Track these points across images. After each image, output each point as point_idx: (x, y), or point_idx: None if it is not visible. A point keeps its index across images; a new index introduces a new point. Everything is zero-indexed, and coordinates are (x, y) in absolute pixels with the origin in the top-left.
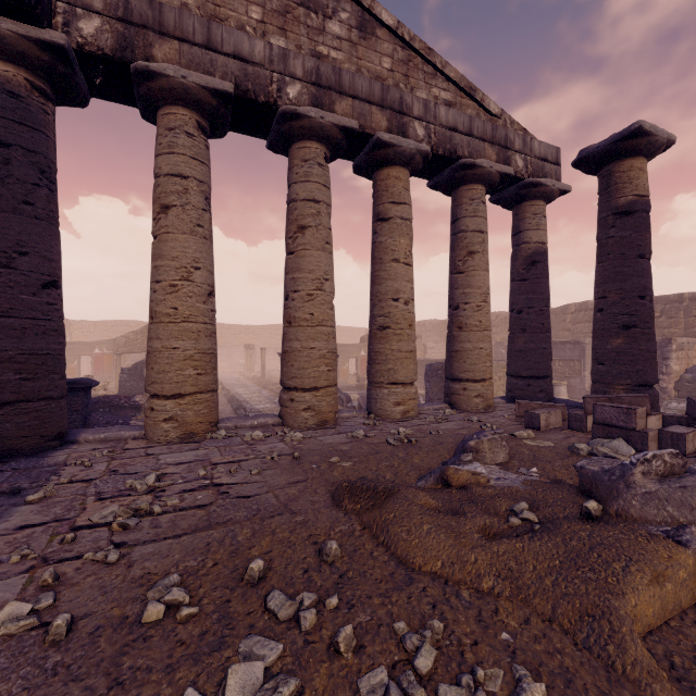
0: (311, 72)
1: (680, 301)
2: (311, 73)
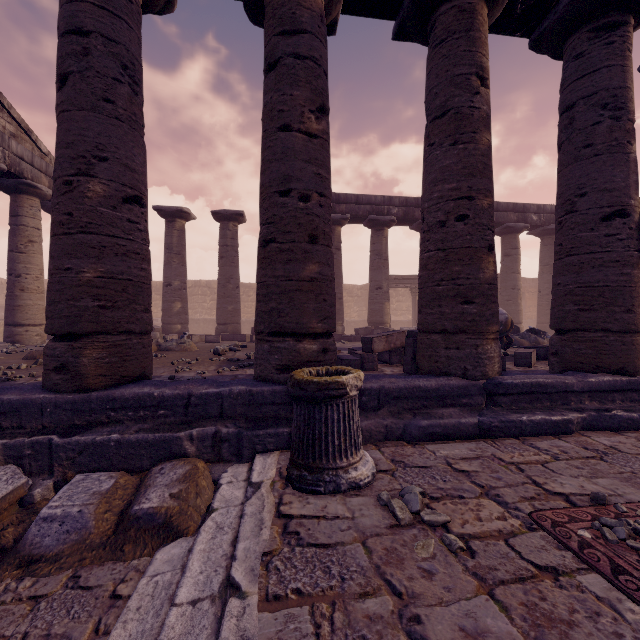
0: None
1: None
2: None
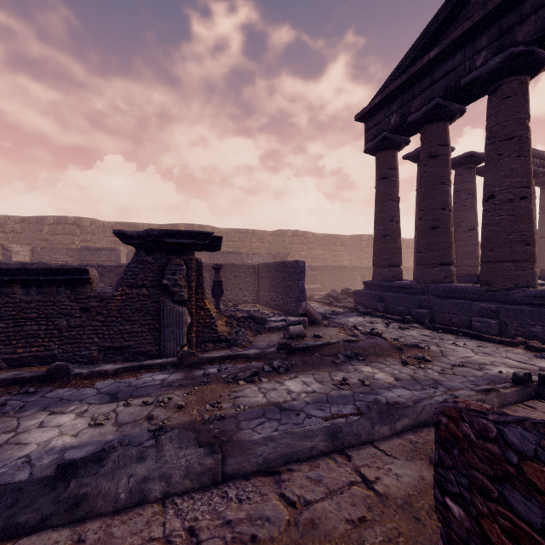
0: None
1: (247, 233)
2: None
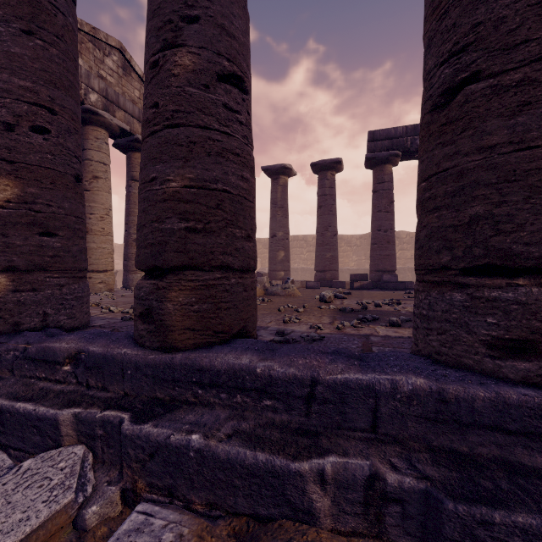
0: (103, 90)
1: None
2: (103, 90)
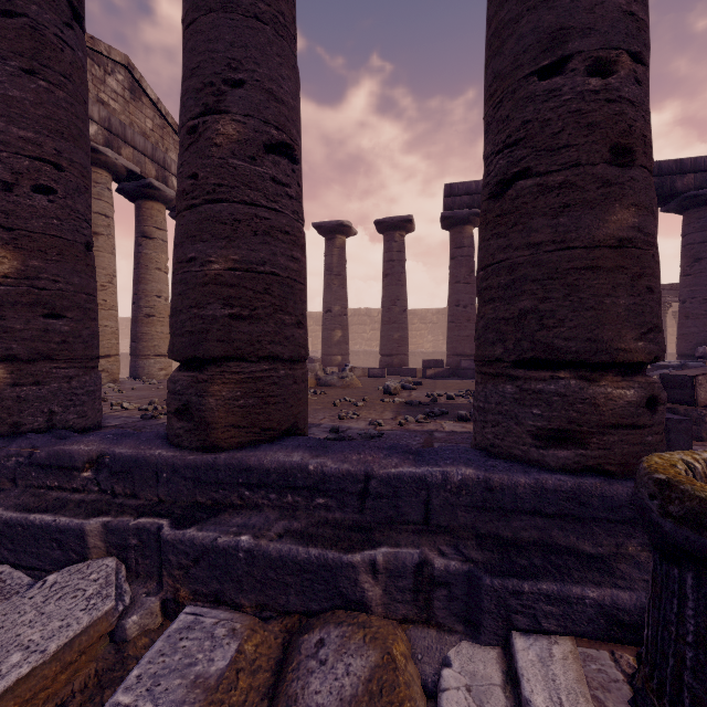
0: (105, 119)
1: None
2: (105, 120)
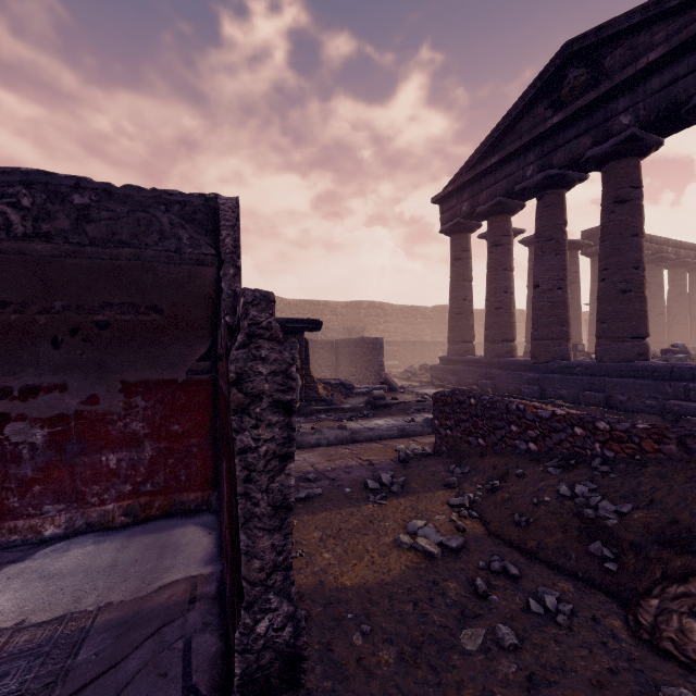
0: None
1: (319, 305)
2: None
